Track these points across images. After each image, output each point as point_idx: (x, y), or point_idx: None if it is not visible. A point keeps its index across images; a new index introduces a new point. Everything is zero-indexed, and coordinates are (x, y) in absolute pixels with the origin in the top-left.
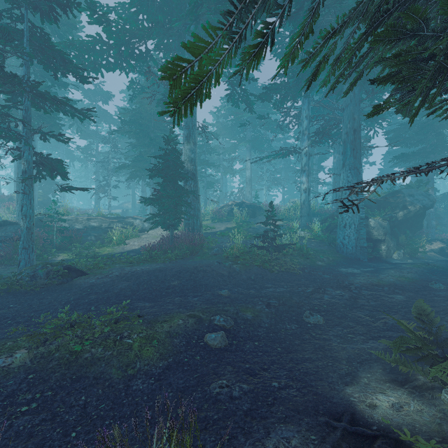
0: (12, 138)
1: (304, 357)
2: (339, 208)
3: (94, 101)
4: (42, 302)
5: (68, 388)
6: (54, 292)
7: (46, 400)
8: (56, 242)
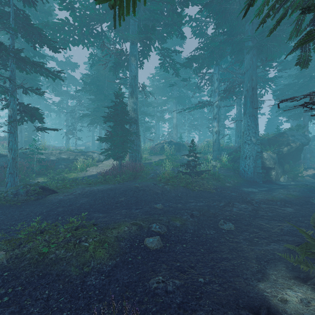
0: (2, 92)
1: (222, 257)
2: (307, 112)
3: (65, 69)
4: (22, 213)
5: (35, 284)
6: (31, 206)
7: (16, 294)
8: (36, 169)
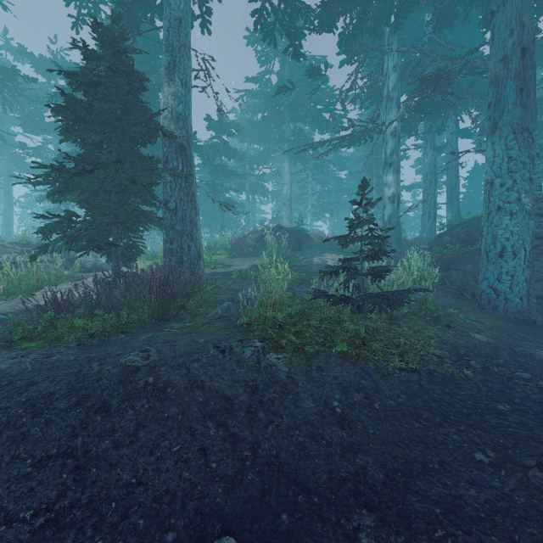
0: None
1: None
2: None
3: (51, 77)
4: None
5: None
6: None
7: None
8: None
